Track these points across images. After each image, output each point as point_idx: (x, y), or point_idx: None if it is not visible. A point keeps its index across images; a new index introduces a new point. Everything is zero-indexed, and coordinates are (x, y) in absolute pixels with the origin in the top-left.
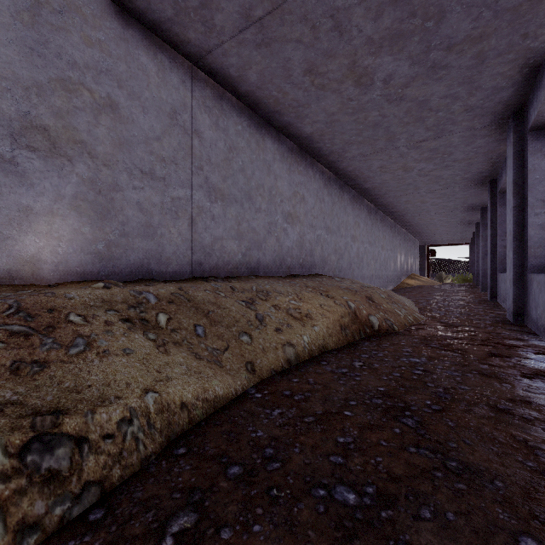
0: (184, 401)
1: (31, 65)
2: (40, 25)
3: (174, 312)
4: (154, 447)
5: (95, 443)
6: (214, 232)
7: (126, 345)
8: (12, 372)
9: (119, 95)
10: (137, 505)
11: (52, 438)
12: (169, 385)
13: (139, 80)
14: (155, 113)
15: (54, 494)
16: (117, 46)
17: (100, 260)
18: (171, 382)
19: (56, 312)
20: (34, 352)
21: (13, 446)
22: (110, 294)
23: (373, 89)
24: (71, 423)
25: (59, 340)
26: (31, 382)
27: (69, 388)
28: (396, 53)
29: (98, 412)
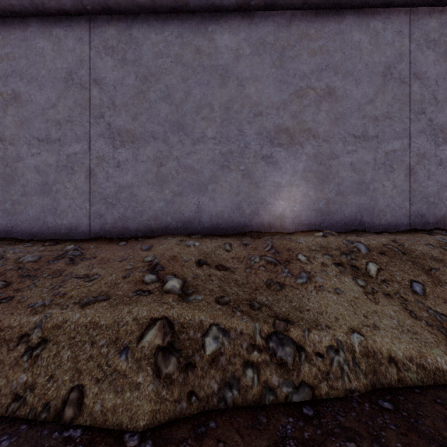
0: (392, 356)
1: (279, 92)
2: (284, 63)
3: (386, 263)
4: (358, 385)
5: (309, 355)
6: (441, 179)
7: (337, 285)
8: (266, 286)
9: (335, 81)
10: (338, 427)
11: (283, 337)
12: (375, 333)
13: (352, 58)
14: (367, 80)
15: (283, 376)
16: (334, 42)
17: (320, 215)
18: (378, 331)
19: (291, 252)
20: (277, 276)
21: (263, 332)
22: (326, 241)
23: None
24: (294, 332)
25: (291, 271)
26: (275, 295)
27: (295, 307)
28: None
29: (312, 332)
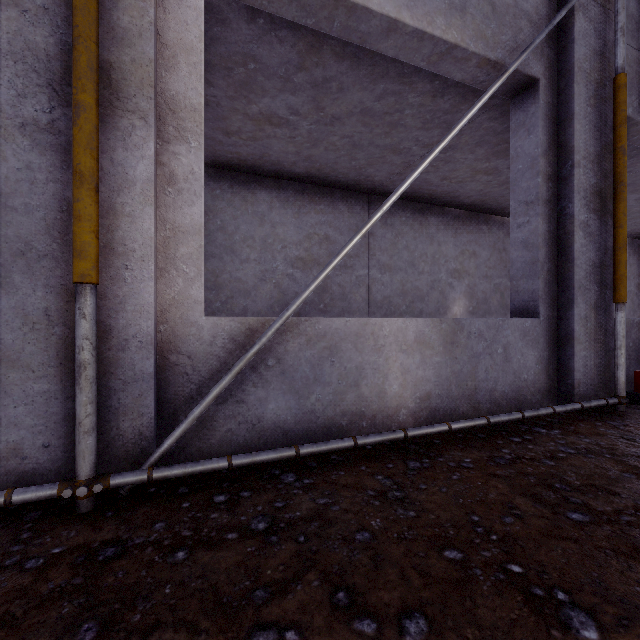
0: None
1: (455, 250)
2: (456, 236)
3: None
4: None
5: None
6: None
7: None
8: None
9: (476, 248)
10: None
11: None
12: None
13: (482, 238)
14: (487, 249)
15: None
16: (475, 228)
17: (470, 314)
18: None
19: None
20: None
21: None
22: None
23: (628, 203)
24: None
25: None
26: None
27: None
28: (638, 193)
29: None
